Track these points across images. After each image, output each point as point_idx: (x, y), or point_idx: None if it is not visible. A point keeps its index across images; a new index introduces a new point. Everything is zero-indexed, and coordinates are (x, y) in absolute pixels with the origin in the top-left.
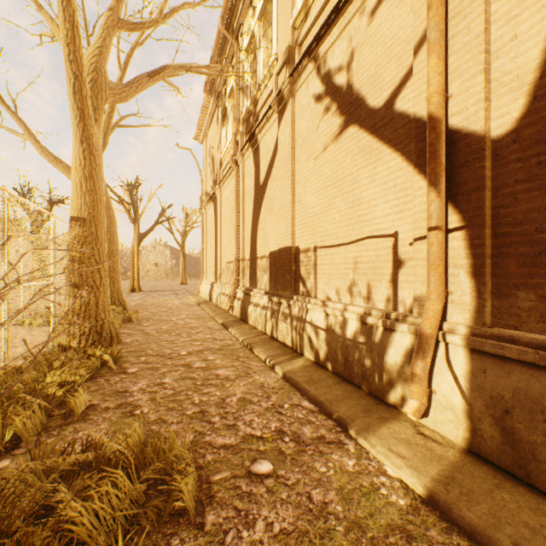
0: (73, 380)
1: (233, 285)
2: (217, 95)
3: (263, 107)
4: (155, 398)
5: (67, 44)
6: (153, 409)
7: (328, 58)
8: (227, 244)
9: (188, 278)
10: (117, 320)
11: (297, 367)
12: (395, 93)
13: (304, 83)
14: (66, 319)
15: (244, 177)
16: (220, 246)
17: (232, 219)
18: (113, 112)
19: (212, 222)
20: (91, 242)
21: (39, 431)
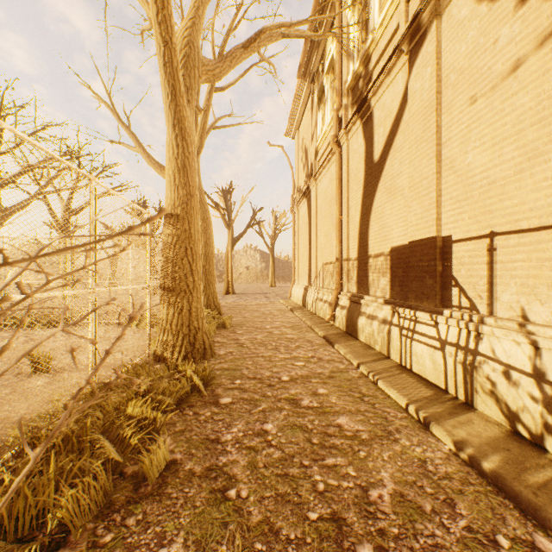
0: (154, 417)
1: (334, 290)
2: (312, 78)
3: (378, 61)
4: (256, 465)
5: (155, 1)
6: (254, 492)
7: None
8: (324, 243)
9: (276, 281)
10: (211, 326)
11: (475, 433)
12: None
13: None
14: (160, 326)
15: (348, 160)
16: (315, 245)
17: (331, 213)
18: (208, 110)
19: (305, 220)
20: (184, 241)
21: (100, 508)
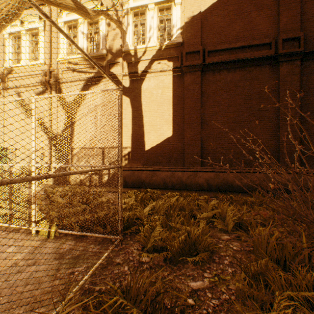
0: None
1: None
2: None
3: None
4: None
5: None
6: None
7: (22, 93)
8: None
9: None
10: None
11: None
12: (43, 117)
13: (10, 92)
14: None
15: None
16: None
17: None
18: None
19: None
20: None
21: None
